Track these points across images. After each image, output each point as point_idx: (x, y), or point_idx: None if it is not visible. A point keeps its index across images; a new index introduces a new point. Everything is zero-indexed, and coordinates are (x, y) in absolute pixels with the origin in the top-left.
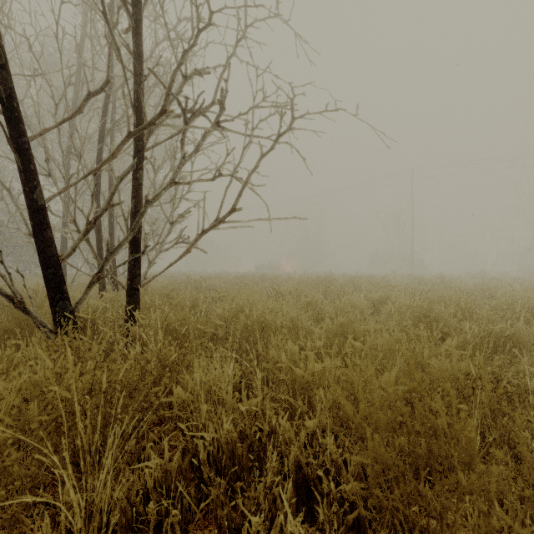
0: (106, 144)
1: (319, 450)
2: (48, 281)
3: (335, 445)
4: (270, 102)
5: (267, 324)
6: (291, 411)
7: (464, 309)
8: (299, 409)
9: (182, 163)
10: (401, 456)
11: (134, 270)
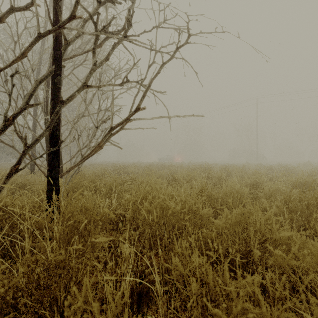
0: None
1: None
2: None
3: None
4: (170, 24)
5: (167, 210)
6: None
7: None
8: None
9: (93, 68)
10: None
11: (53, 162)
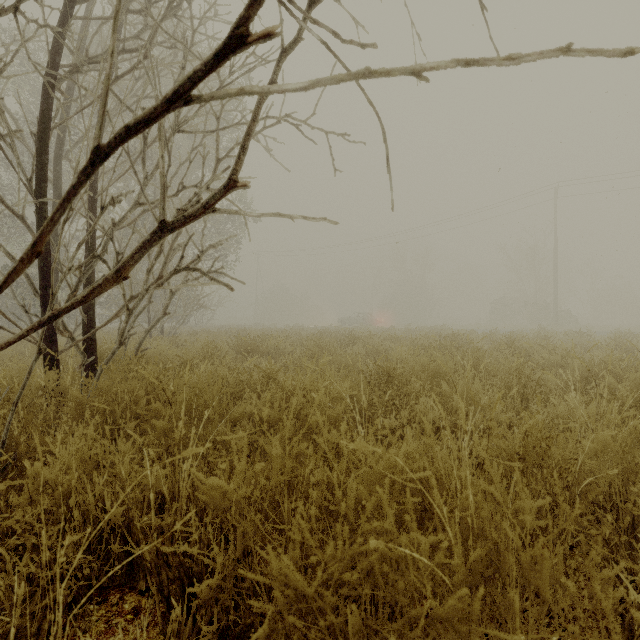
0: (61, 92)
1: None
2: None
3: None
4: None
5: (399, 594)
6: None
7: None
8: None
9: None
10: None
11: None
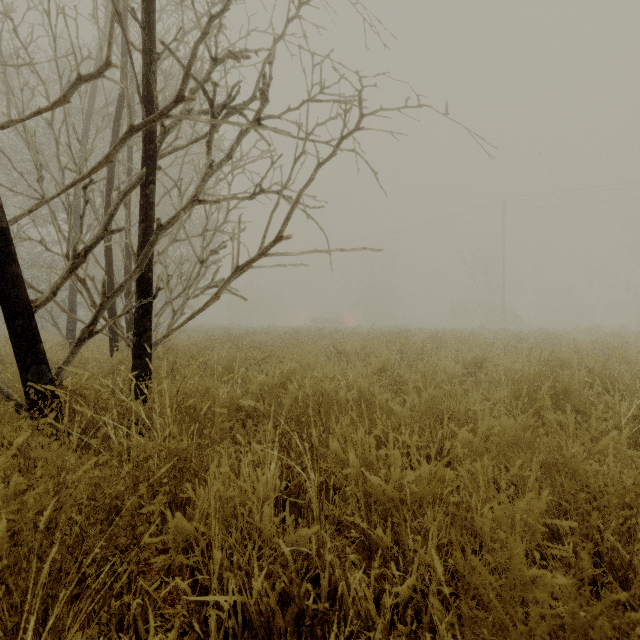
0: (119, 161)
1: (421, 639)
2: (15, 337)
3: (449, 635)
4: (330, 94)
5: (326, 397)
6: (364, 540)
7: (602, 377)
8: (380, 548)
9: (208, 173)
10: (556, 637)
11: (143, 322)
